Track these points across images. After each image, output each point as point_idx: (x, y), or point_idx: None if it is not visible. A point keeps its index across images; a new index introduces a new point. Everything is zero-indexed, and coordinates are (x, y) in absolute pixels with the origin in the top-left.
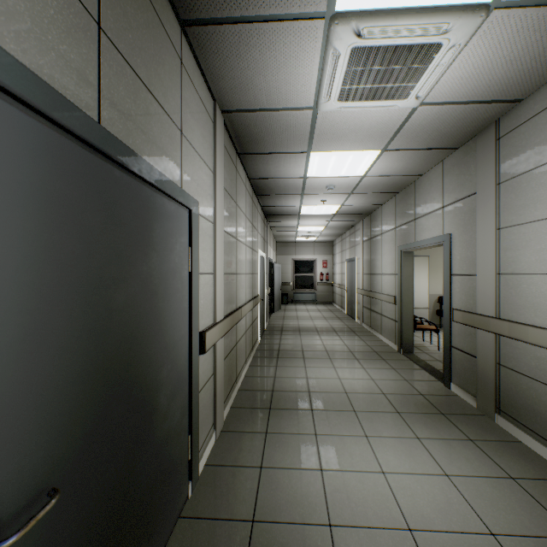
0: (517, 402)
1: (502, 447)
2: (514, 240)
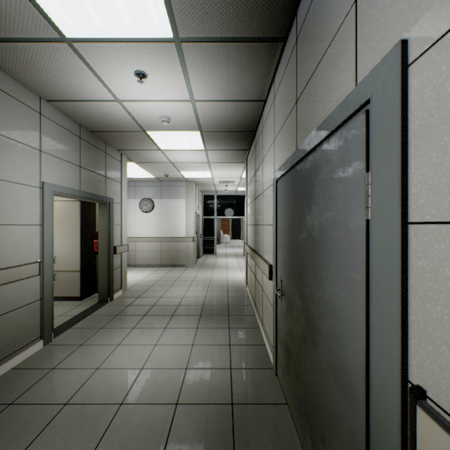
0: None
1: None
2: None
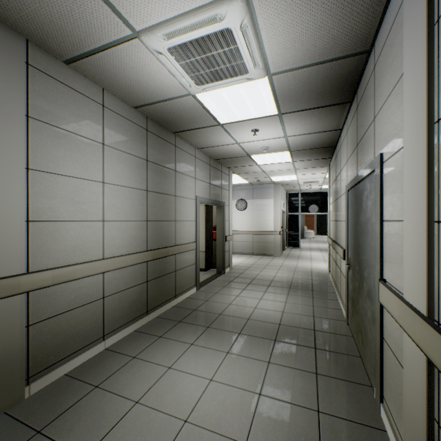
0: (56, 345)
1: (91, 373)
2: (53, 188)
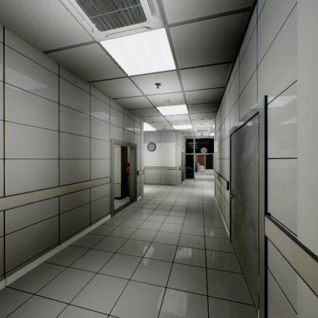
0: None
1: None
2: None
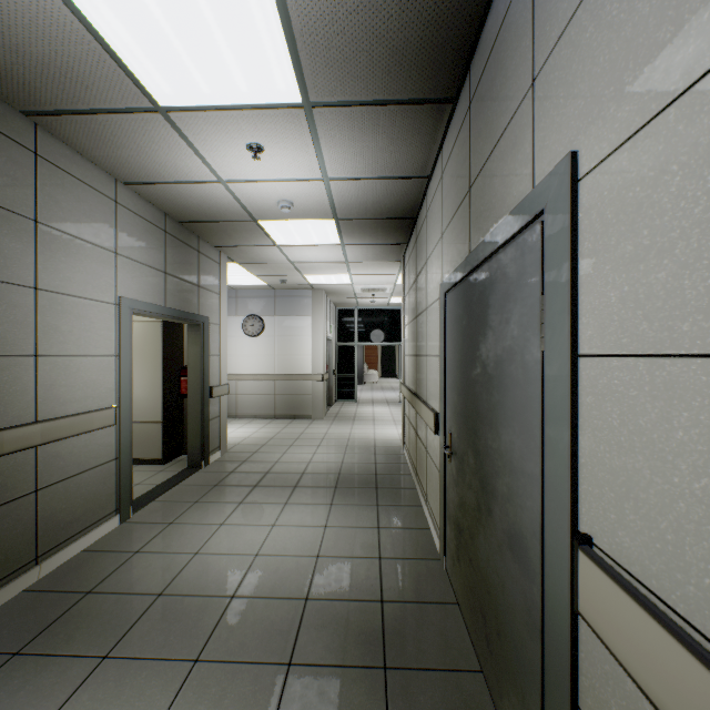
0: None
1: None
2: None
